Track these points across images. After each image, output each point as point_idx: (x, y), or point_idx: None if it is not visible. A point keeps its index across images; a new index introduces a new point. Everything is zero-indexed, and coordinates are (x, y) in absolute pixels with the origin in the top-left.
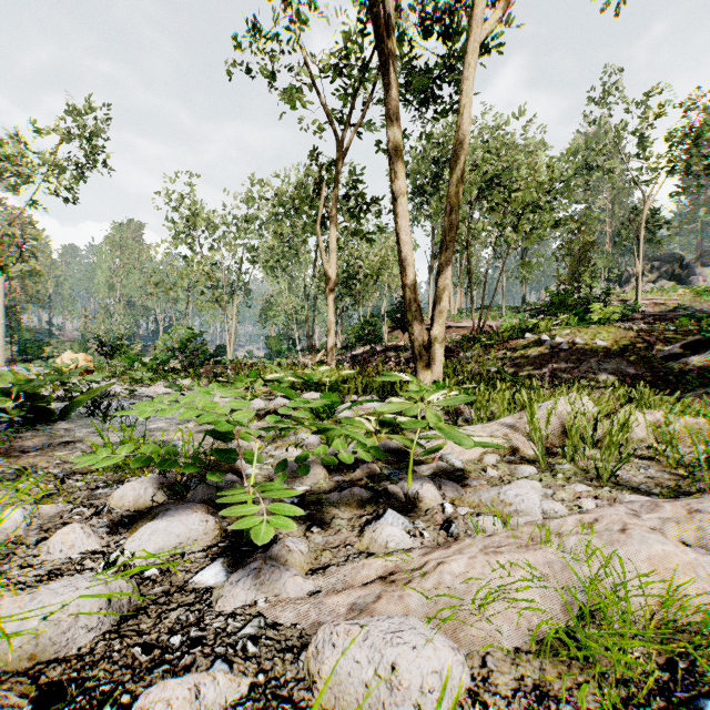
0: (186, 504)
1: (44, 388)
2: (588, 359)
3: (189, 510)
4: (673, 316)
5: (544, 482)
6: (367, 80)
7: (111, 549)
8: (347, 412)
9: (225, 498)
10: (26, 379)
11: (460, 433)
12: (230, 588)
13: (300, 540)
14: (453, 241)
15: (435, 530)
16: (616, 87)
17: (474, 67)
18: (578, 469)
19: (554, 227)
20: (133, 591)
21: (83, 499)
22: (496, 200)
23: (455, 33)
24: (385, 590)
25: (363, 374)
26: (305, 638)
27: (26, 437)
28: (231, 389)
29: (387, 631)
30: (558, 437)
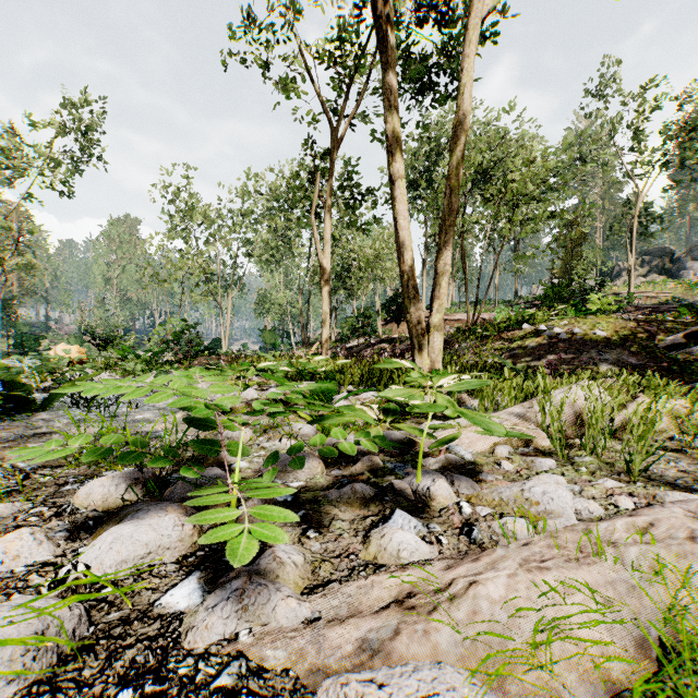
0: (161, 503)
1: (34, 379)
2: (588, 350)
3: (162, 512)
4: (667, 309)
5: (567, 476)
6: (363, 66)
7: (66, 560)
8: (344, 402)
9: (197, 501)
10: (4, 367)
11: (487, 419)
12: (204, 616)
13: (293, 549)
14: (452, 225)
15: (454, 535)
16: (608, 81)
17: (474, 44)
18: (601, 462)
19: (549, 218)
20: (79, 621)
21: (47, 497)
22: (491, 191)
23: (451, 20)
24: (404, 621)
25: (359, 364)
26: (300, 691)
27: (0, 428)
28: (216, 372)
29: (417, 695)
30: (572, 428)
